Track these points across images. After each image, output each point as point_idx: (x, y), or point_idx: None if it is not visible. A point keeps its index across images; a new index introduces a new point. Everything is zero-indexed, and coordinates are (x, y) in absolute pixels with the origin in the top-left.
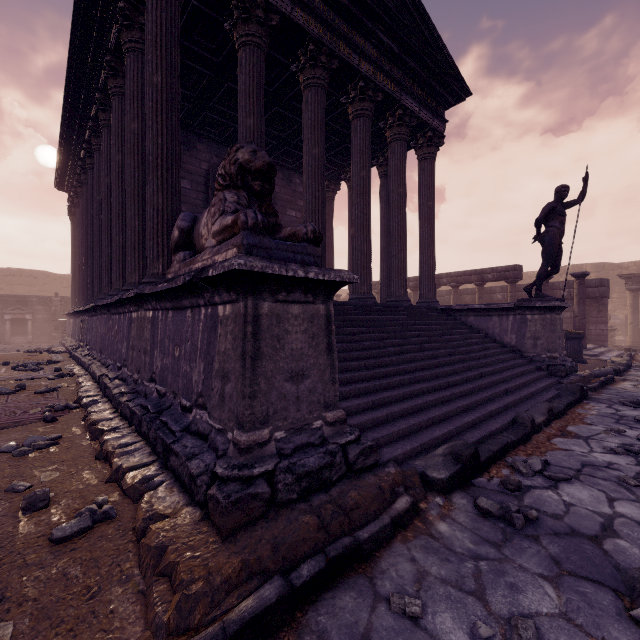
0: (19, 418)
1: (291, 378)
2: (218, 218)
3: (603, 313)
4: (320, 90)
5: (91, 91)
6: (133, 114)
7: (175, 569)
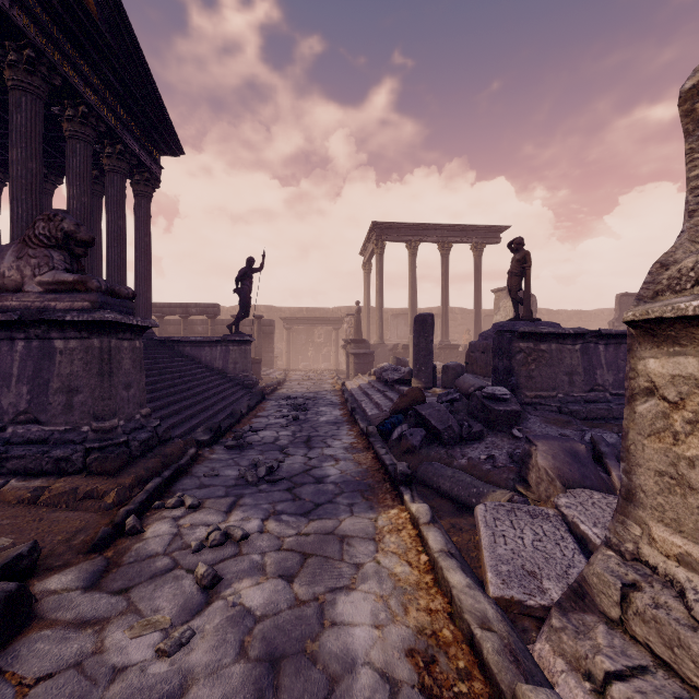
0: None
1: (125, 388)
2: (48, 271)
3: (272, 345)
4: (39, 101)
5: None
6: None
7: (95, 491)
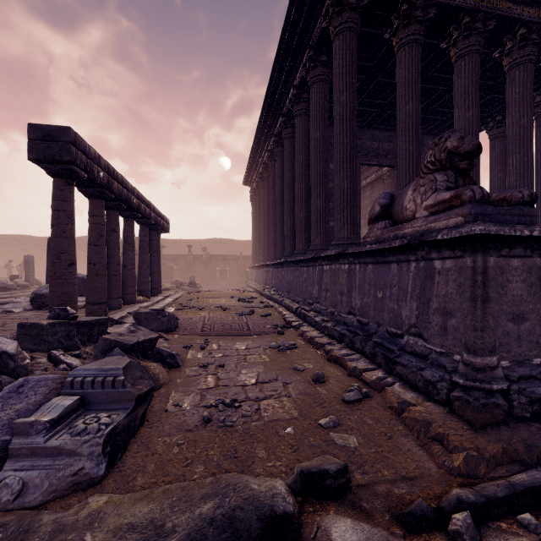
0: (263, 330)
1: (512, 319)
2: (431, 195)
3: None
4: (474, 55)
5: (275, 117)
6: (316, 126)
7: (445, 438)
